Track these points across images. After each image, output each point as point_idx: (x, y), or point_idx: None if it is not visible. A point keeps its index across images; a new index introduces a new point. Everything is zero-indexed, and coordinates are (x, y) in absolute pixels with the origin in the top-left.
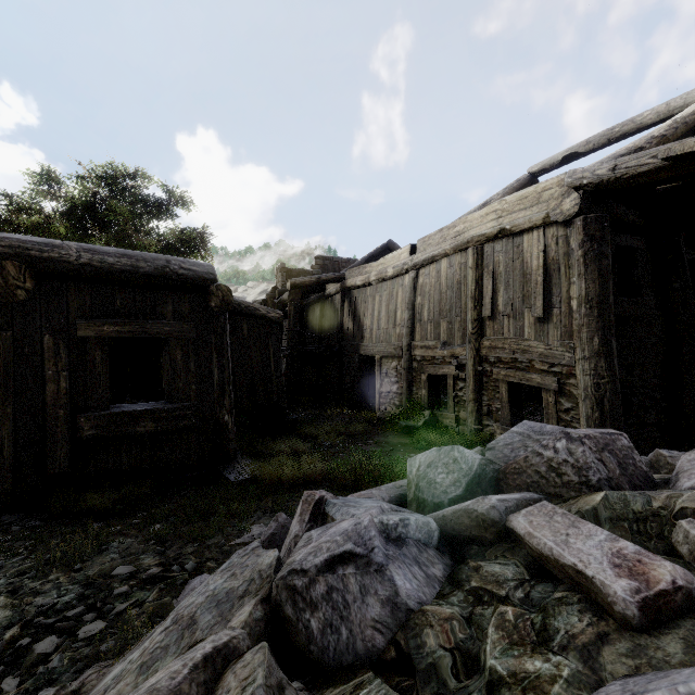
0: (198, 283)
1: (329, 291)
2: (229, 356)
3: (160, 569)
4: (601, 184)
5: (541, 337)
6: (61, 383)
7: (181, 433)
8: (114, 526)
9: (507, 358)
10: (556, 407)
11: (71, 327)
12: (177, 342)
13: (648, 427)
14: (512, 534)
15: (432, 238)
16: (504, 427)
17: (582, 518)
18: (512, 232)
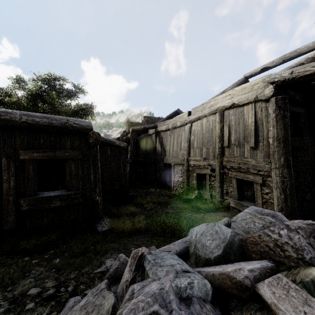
0: (83, 131)
1: (150, 133)
2: (99, 167)
3: (54, 290)
4: (284, 80)
5: (253, 156)
6: (11, 183)
7: (74, 206)
8: (35, 259)
9: (236, 167)
10: (261, 192)
11: (16, 154)
12: (72, 160)
13: (307, 201)
14: (259, 297)
15: (199, 108)
16: (234, 200)
17: (304, 287)
18: (238, 105)
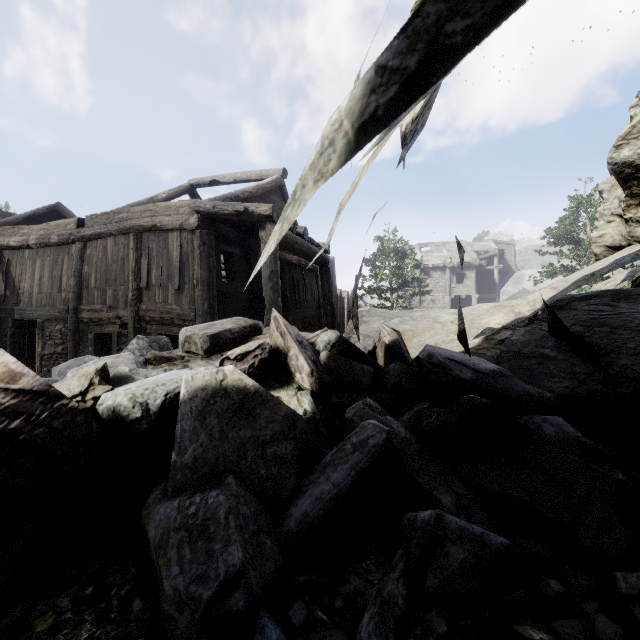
0: None
1: None
2: None
3: None
4: (209, 213)
5: (178, 302)
6: None
7: None
8: None
9: (158, 318)
10: None
11: None
12: None
13: None
14: None
15: (100, 217)
16: None
17: None
18: (161, 229)
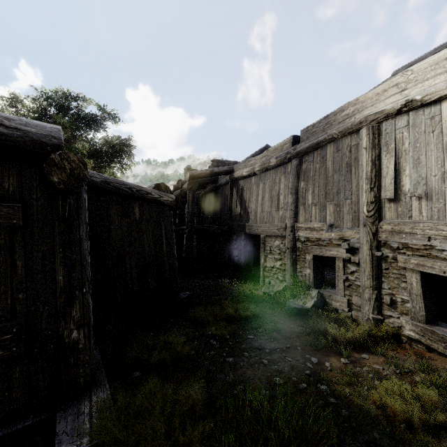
0: (30, 149)
1: (221, 182)
2: (85, 248)
3: None
4: None
5: None
6: None
7: None
8: None
9: (418, 245)
10: None
11: None
12: None
13: None
14: None
15: (316, 126)
16: (417, 323)
17: None
18: (423, 102)
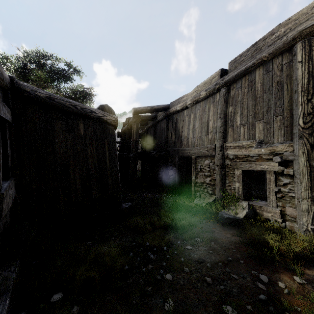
0: None
1: (159, 118)
2: None
3: None
4: None
5: None
6: None
7: None
8: None
9: None
10: None
11: None
12: None
13: None
14: None
15: (244, 54)
16: None
17: None
18: None
